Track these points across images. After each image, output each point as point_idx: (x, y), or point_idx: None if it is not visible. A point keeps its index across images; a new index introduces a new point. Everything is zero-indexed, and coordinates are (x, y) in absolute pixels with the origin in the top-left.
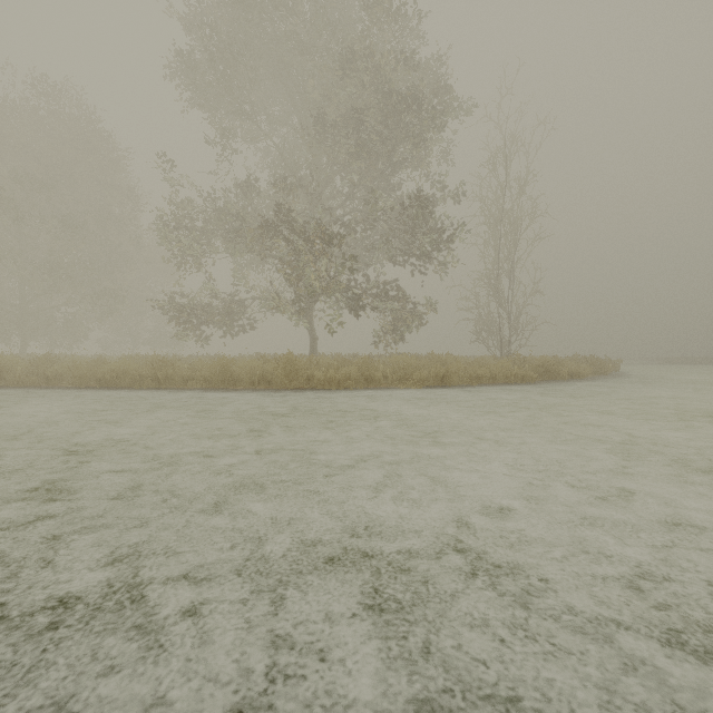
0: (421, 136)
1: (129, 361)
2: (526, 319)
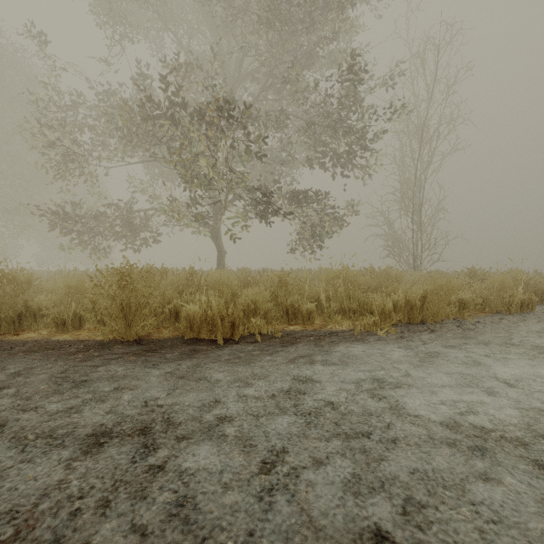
0: None
1: None
2: (437, 234)
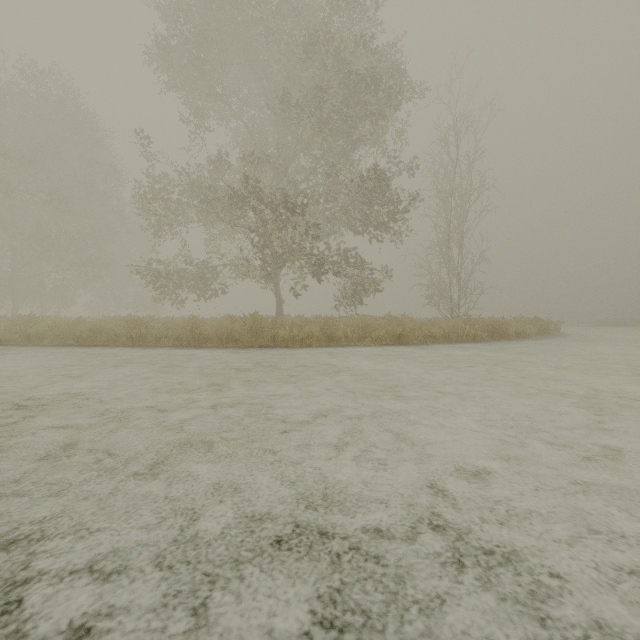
0: (379, 114)
1: (105, 321)
2: (474, 284)
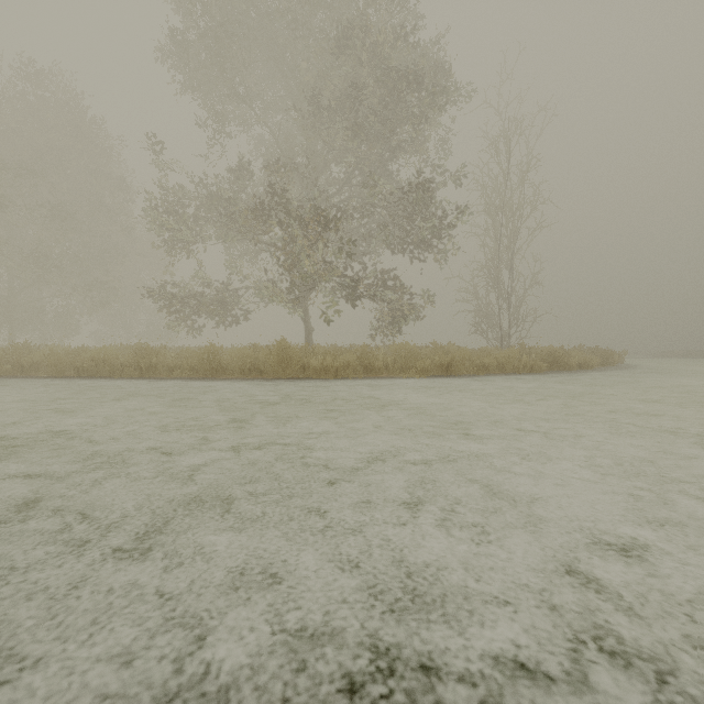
0: (421, 116)
1: (110, 349)
2: (526, 310)
